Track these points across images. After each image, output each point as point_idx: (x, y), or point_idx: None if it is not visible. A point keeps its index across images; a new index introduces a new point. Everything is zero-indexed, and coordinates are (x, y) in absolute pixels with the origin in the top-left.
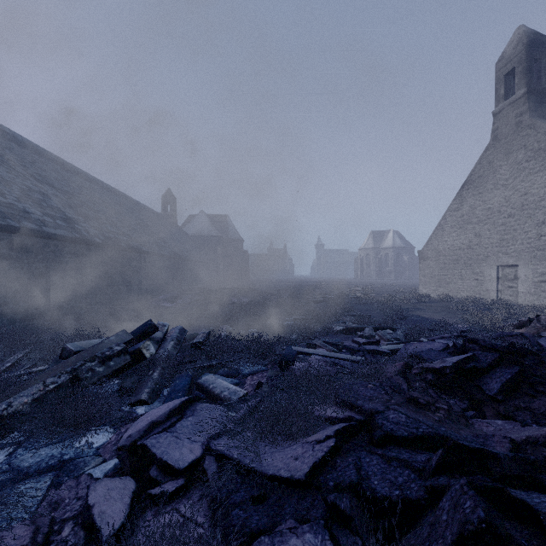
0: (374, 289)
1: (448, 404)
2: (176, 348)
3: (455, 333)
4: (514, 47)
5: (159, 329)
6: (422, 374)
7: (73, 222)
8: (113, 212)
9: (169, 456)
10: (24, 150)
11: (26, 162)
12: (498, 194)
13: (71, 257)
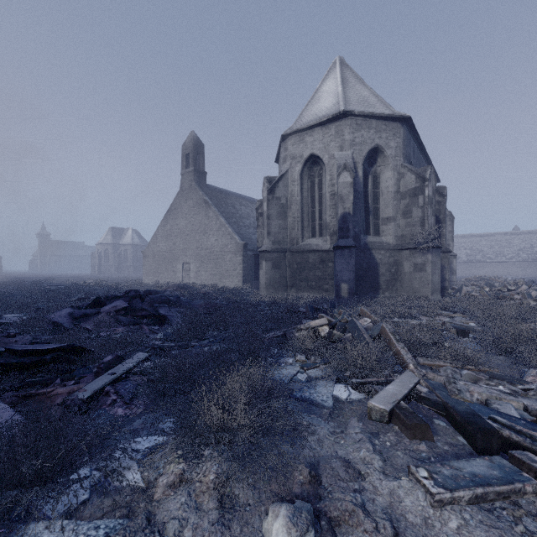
0: (109, 281)
1: None
2: None
3: None
4: (189, 142)
5: None
6: None
7: None
8: None
9: (9, 322)
10: None
11: None
12: (183, 221)
13: None
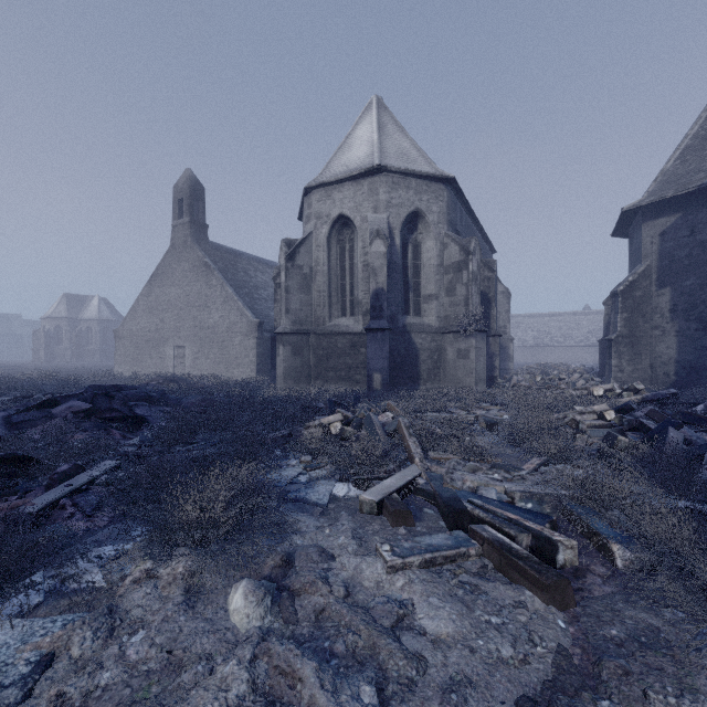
0: (62, 373)
1: None
2: None
3: None
4: (184, 183)
5: None
6: None
7: None
8: None
9: None
10: None
11: None
12: (175, 290)
13: None
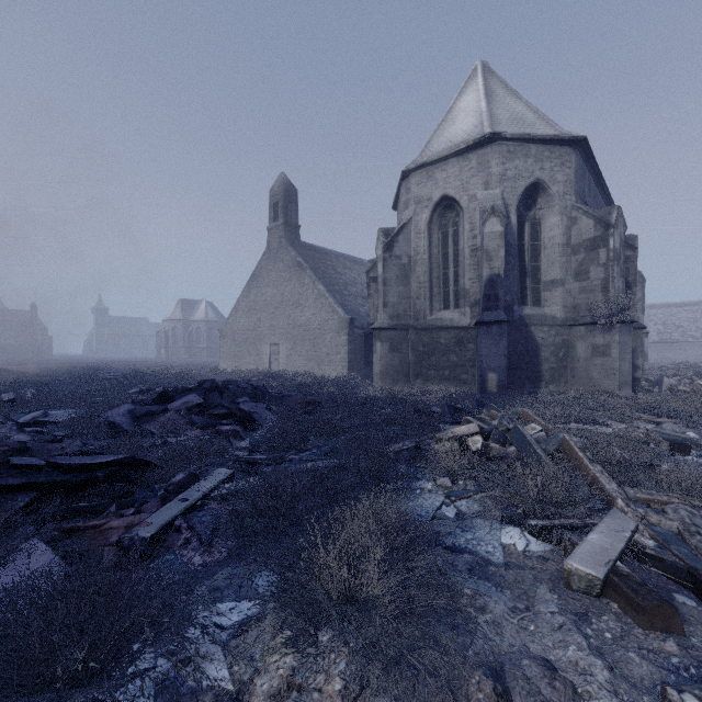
0: (178, 368)
1: None
2: None
3: None
4: (278, 187)
5: None
6: None
7: None
8: None
9: (56, 420)
10: None
11: None
12: (270, 290)
13: None
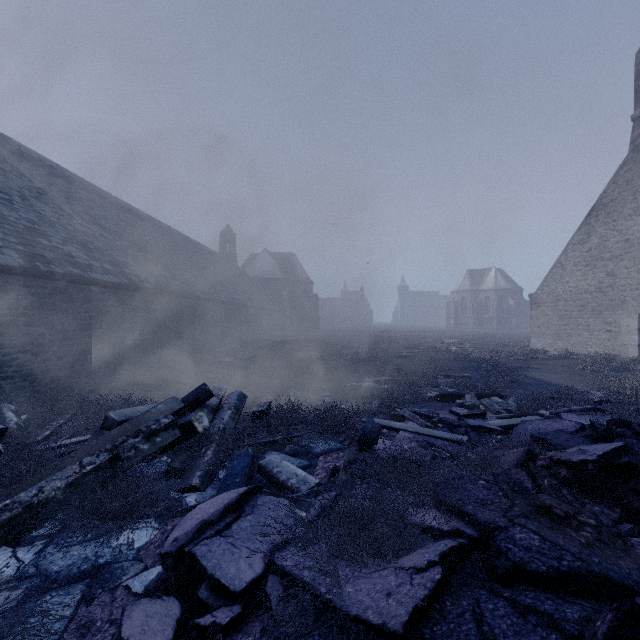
0: (472, 341)
1: (595, 517)
2: (233, 419)
3: (588, 406)
4: None
5: (214, 394)
6: (552, 466)
7: (122, 266)
8: (166, 253)
9: (222, 572)
10: (71, 186)
11: (72, 200)
12: (639, 221)
13: (119, 305)
